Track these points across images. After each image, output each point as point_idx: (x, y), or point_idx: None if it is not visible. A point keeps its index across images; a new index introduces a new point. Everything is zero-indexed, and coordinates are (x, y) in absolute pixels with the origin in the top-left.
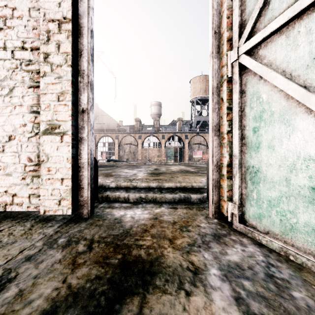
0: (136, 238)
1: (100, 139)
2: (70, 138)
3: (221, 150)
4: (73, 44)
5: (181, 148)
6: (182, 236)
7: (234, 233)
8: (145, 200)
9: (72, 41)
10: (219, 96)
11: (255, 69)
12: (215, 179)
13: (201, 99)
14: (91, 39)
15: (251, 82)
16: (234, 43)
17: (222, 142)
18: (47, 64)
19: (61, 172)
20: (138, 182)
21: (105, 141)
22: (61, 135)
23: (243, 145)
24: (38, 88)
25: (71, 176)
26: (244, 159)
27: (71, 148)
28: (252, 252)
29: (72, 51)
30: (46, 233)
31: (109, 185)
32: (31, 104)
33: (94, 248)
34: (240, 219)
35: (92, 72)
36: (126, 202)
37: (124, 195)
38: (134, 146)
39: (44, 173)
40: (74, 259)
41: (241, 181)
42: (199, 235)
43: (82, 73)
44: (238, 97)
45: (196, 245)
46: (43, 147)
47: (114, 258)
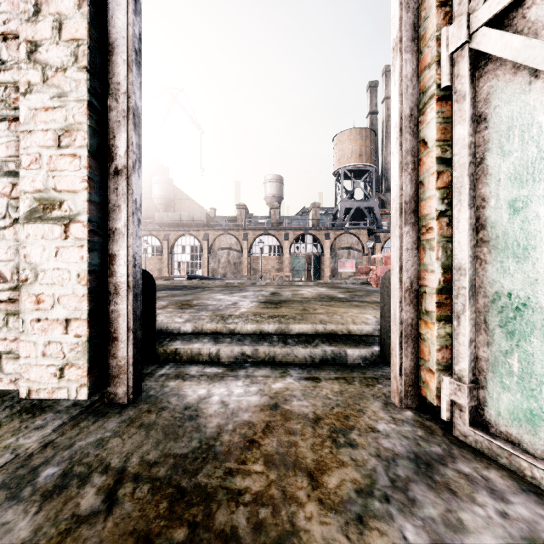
0: (228, 467)
1: (176, 239)
2: (84, 229)
3: (420, 257)
4: (91, 22)
5: (317, 256)
6: (338, 463)
7: (460, 451)
8: (252, 360)
9: (90, 15)
10: (415, 136)
11: (519, 55)
12: (407, 321)
13: (353, 170)
14: (136, 17)
15: (504, 93)
16: (456, 7)
17: (423, 238)
18: (36, 66)
19: (64, 305)
20: (238, 323)
21: (185, 245)
22: (64, 223)
23: (480, 245)
24: (18, 122)
25: (87, 315)
26: (484, 277)
27: (87, 253)
28: (528, 521)
29: (88, 38)
30: (20, 449)
31: (179, 329)
32: (3, 156)
33: (120, 502)
34: (474, 418)
35: (138, 88)
36: (213, 364)
37: (210, 349)
38: (236, 252)
39: (27, 306)
40: (60, 542)
41: (476, 329)
42: (379, 457)
43: (116, 89)
44: (469, 130)
45: (377, 493)
46: (25, 249)
47: (166, 542)
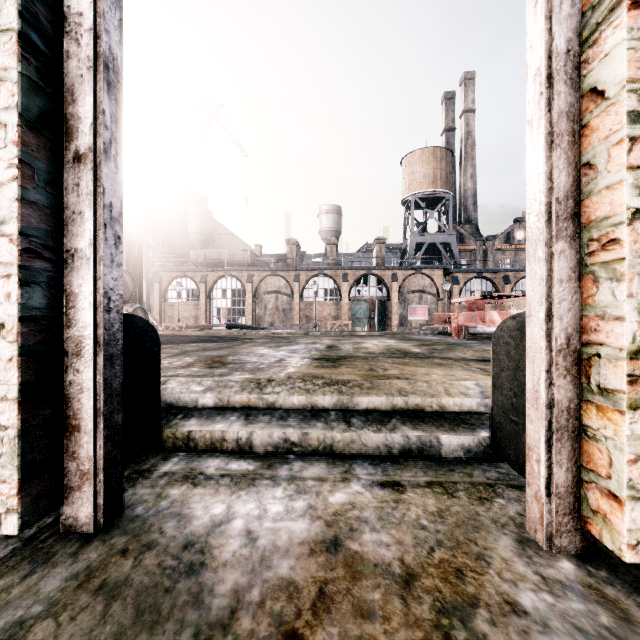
0: None
1: (215, 282)
2: (12, 247)
3: (584, 294)
4: None
5: (383, 300)
6: None
7: None
8: (300, 449)
9: None
10: (575, 86)
11: None
12: (561, 405)
13: (425, 198)
14: None
15: None
16: None
17: (592, 261)
18: None
19: None
20: (279, 393)
21: (226, 288)
22: None
23: None
24: None
25: (17, 392)
26: None
27: (17, 287)
28: None
29: None
30: None
31: (196, 401)
32: None
33: None
34: None
35: (117, 27)
36: (243, 455)
37: (239, 432)
38: (285, 297)
39: None
40: None
41: None
42: None
43: (76, 24)
44: None
45: None
46: None
47: None
